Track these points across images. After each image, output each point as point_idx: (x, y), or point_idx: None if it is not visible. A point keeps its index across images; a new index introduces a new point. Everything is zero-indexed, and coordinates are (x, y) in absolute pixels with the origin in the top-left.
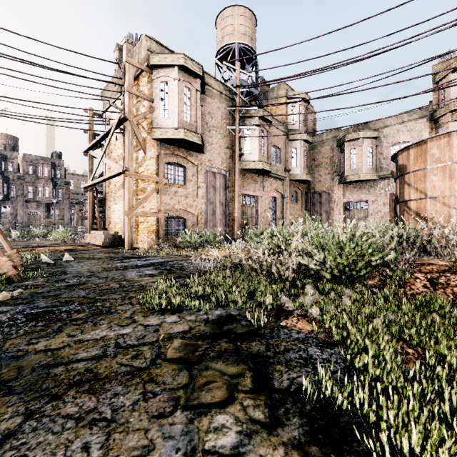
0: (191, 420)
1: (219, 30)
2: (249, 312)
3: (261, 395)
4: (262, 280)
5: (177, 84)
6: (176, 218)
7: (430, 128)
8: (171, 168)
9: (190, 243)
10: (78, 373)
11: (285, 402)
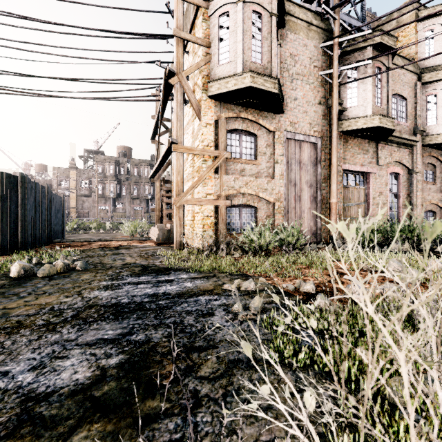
0: None
1: None
2: None
3: None
4: None
5: (241, 8)
6: (242, 206)
7: None
8: (236, 138)
9: (258, 245)
10: None
11: None
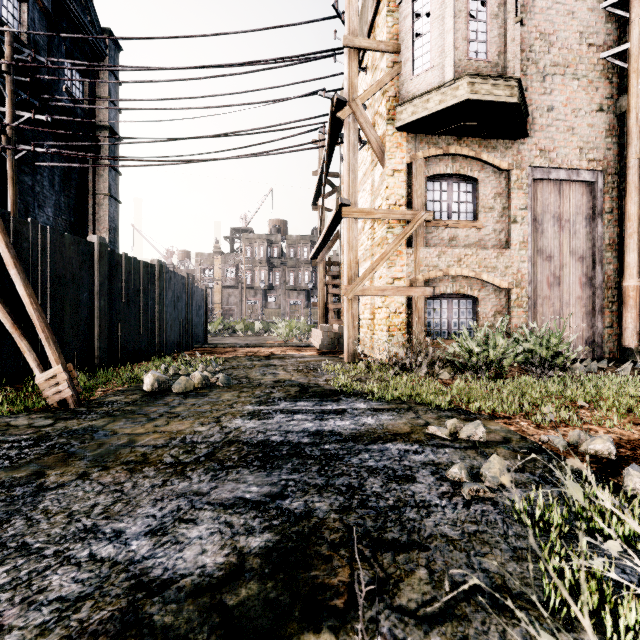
0: None
1: None
2: None
3: None
4: None
5: None
6: (452, 297)
7: None
8: (442, 189)
9: (482, 361)
10: None
11: None
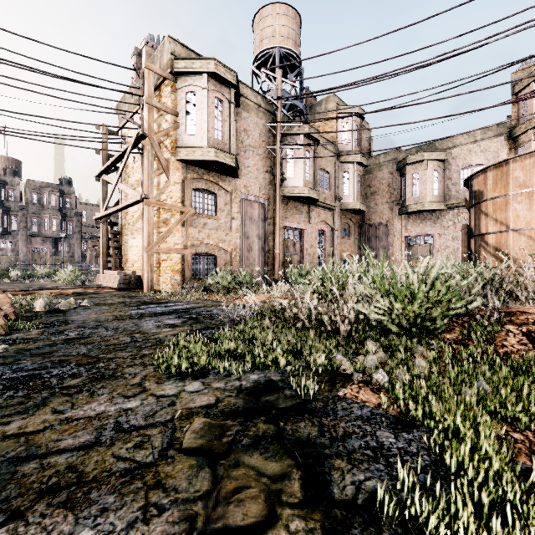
0: None
1: (257, 32)
2: (295, 376)
3: (316, 512)
4: (310, 334)
5: (206, 95)
6: (205, 255)
7: (509, 148)
8: (200, 196)
9: (222, 286)
10: (56, 473)
11: (352, 524)
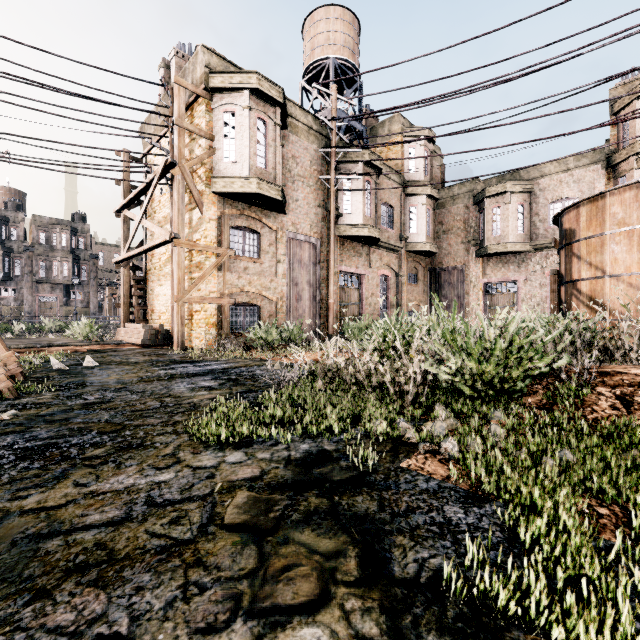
0: (258, 637)
1: (307, 40)
2: (352, 446)
3: (374, 591)
4: (370, 397)
5: (247, 115)
6: (245, 305)
7: (607, 178)
8: (239, 235)
9: (266, 342)
10: (84, 550)
11: (413, 603)
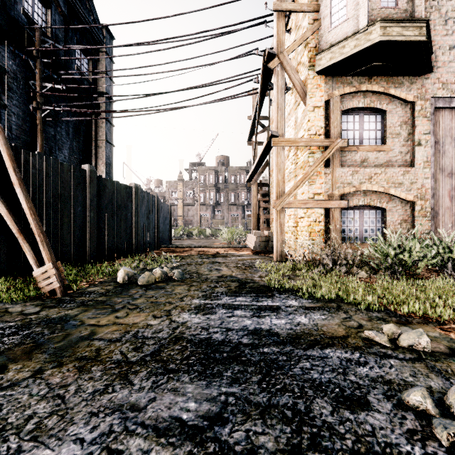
0: None
1: None
2: None
3: None
4: None
5: None
6: (363, 208)
7: None
8: (354, 120)
9: (396, 263)
10: None
11: None
